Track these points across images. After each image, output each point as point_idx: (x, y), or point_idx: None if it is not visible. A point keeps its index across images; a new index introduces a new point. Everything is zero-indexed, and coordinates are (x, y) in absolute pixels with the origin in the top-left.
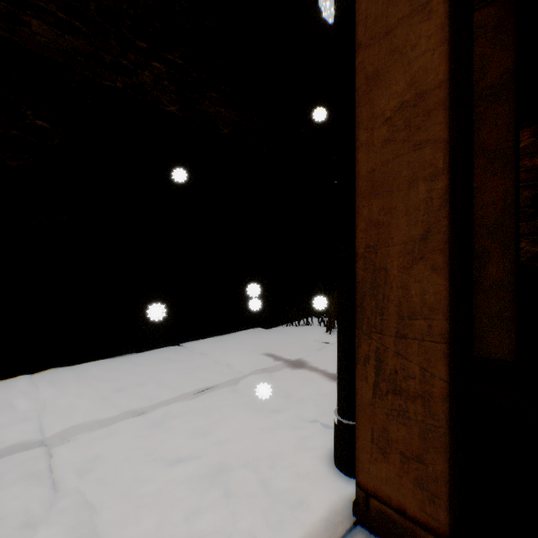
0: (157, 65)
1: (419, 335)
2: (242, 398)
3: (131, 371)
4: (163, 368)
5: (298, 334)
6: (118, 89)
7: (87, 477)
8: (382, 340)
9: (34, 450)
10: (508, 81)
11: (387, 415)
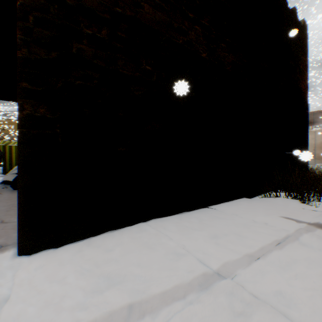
0: (197, 27)
1: None
2: None
3: (205, 224)
4: (223, 223)
5: (281, 204)
6: (180, 44)
7: (302, 311)
8: None
9: (228, 281)
10: None
11: None
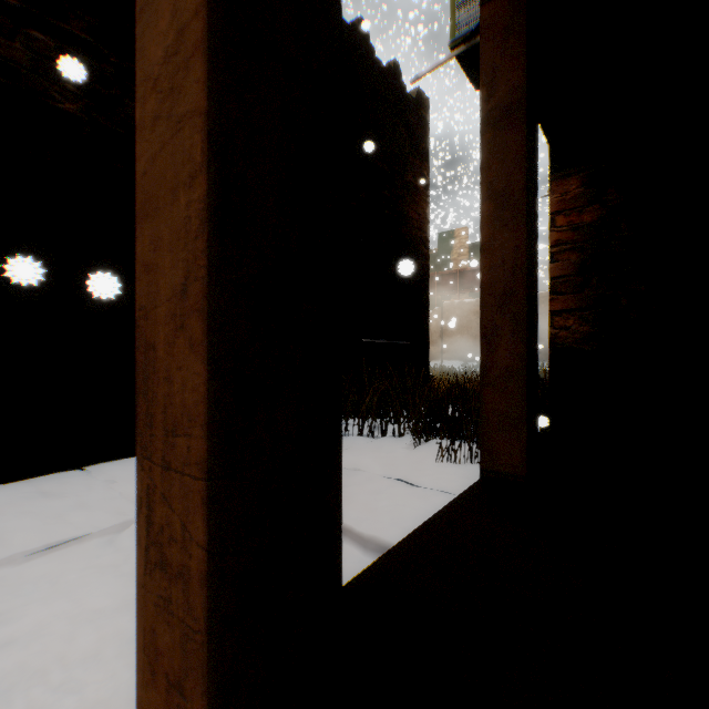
0: (42, 36)
1: (181, 465)
2: (112, 554)
3: None
4: (21, 509)
5: None
6: None
7: None
8: (152, 471)
9: None
10: (520, 101)
11: (156, 605)
